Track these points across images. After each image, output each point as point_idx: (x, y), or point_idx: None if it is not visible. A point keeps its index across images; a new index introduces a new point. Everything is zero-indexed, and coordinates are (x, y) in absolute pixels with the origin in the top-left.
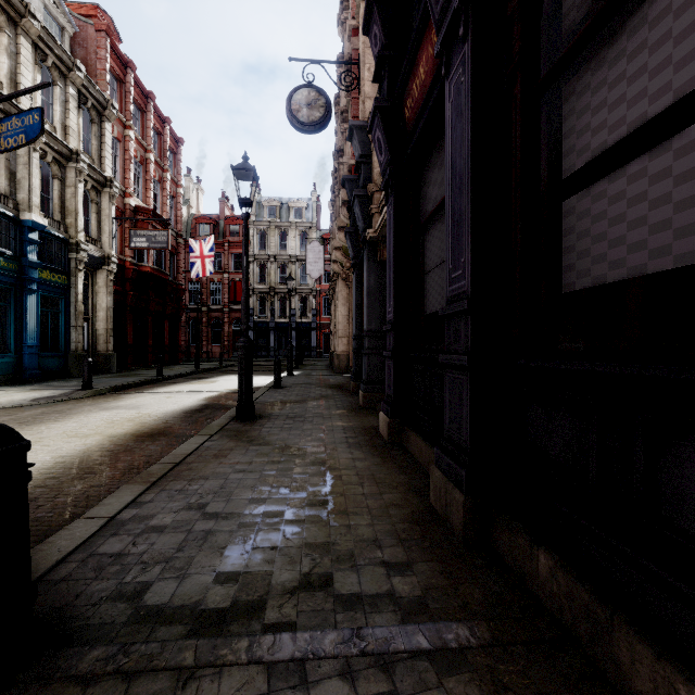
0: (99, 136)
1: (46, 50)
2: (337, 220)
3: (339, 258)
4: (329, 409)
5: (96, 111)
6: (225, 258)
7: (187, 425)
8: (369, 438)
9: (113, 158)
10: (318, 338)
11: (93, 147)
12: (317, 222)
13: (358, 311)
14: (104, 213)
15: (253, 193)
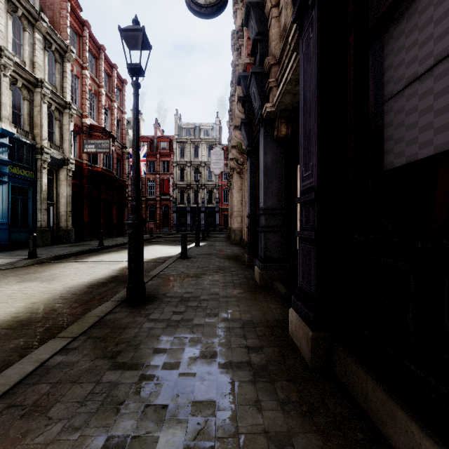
0: (61, 72)
1: (16, 3)
2: (233, 120)
3: (234, 155)
4: (226, 288)
5: (58, 53)
6: (157, 164)
7: (76, 306)
8: (279, 351)
9: (73, 89)
10: (220, 218)
11: (57, 79)
12: (219, 138)
13: (252, 192)
14: (65, 127)
15: (176, 120)
